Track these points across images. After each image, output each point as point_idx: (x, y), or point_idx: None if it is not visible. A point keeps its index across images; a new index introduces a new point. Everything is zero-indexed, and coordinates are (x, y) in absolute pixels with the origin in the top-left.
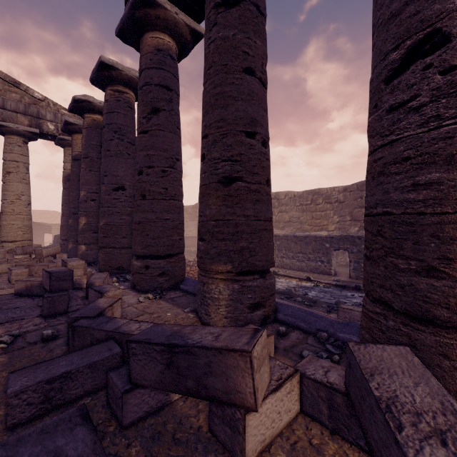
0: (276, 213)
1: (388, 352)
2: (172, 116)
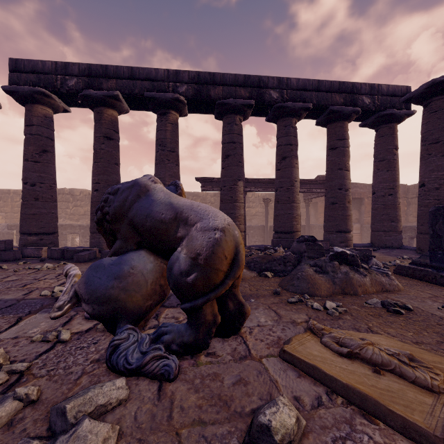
0: (71, 207)
1: None
2: (54, 155)
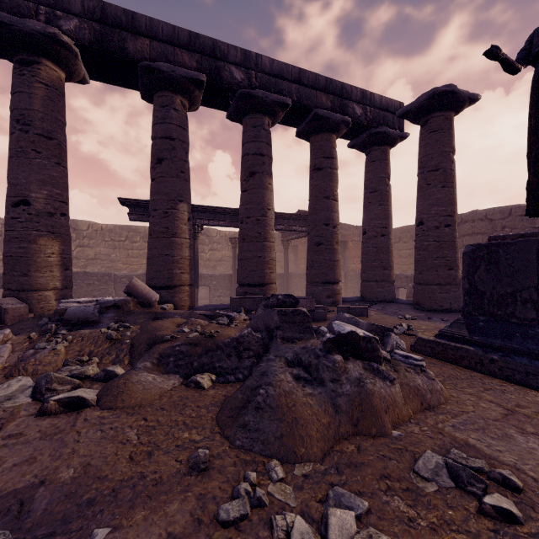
0: None
1: (6, 298)
2: None
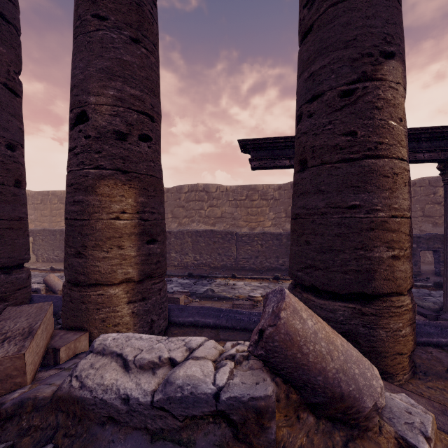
0: None
1: (33, 307)
2: None
